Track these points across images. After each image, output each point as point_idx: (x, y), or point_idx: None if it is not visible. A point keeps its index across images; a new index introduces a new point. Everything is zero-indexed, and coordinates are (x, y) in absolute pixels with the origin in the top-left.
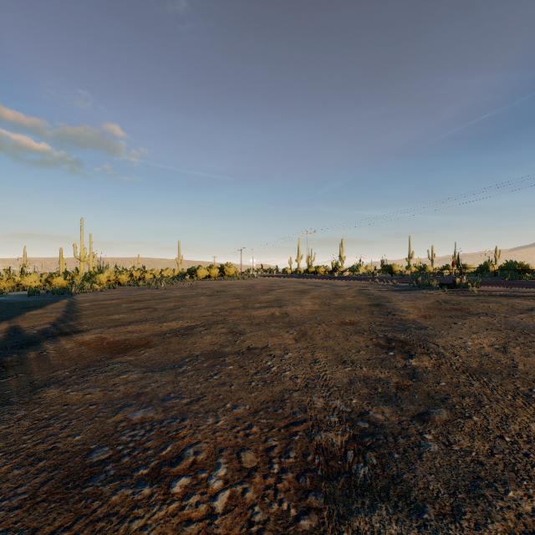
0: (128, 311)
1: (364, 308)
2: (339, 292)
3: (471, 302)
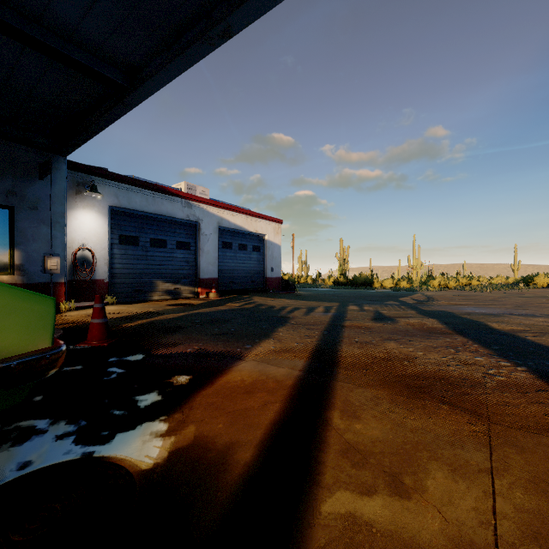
0: (459, 299)
1: None
2: None
3: None
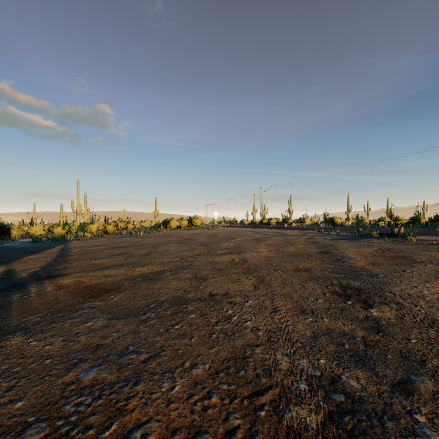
0: (108, 256)
1: (314, 255)
2: (290, 241)
3: (413, 250)
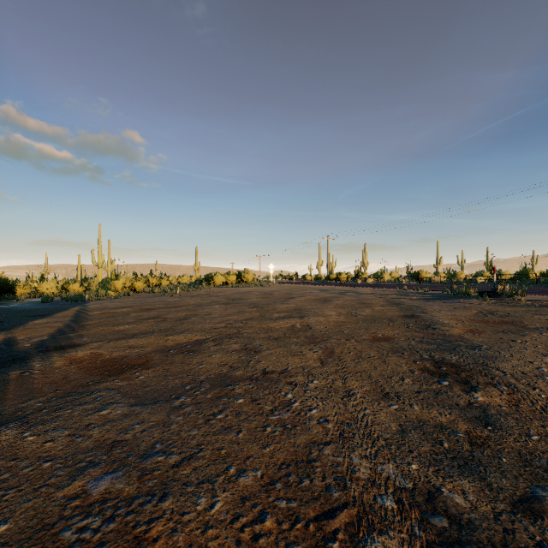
0: (136, 321)
1: (396, 319)
2: (366, 301)
3: (523, 313)
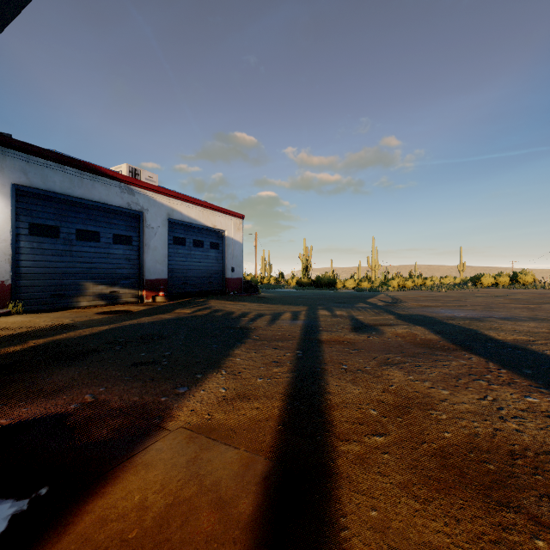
0: (425, 299)
1: None
2: None
3: None
